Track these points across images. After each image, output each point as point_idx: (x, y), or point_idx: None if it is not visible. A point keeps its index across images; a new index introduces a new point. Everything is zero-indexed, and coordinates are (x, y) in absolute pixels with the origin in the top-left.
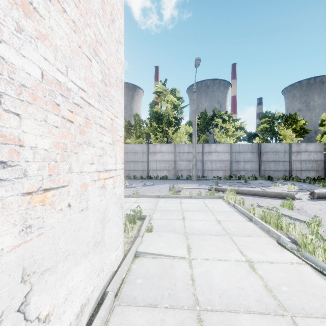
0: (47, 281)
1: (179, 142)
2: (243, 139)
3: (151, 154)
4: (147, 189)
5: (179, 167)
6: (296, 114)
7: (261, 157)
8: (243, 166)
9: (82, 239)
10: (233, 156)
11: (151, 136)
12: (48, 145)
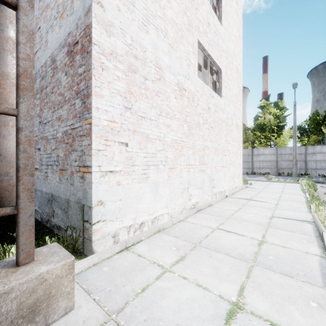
0: (235, 177)
1: (282, 145)
2: None
3: (255, 156)
4: (251, 178)
5: (281, 166)
6: None
7: None
8: None
9: (237, 175)
10: None
11: (255, 141)
12: (235, 160)
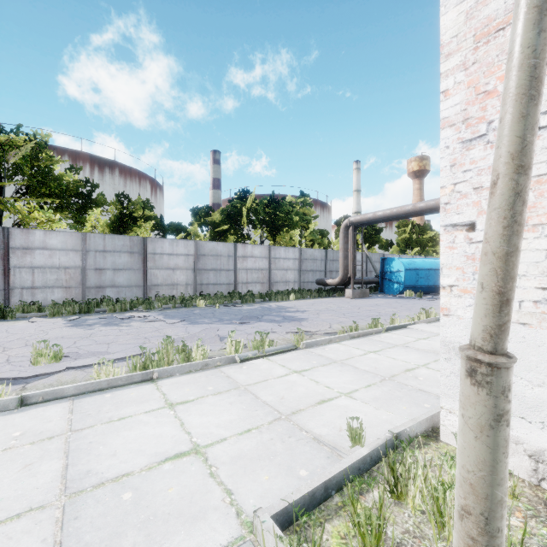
0: None
1: None
2: None
3: None
4: None
5: None
6: None
7: None
8: None
9: None
10: None
11: None
12: None
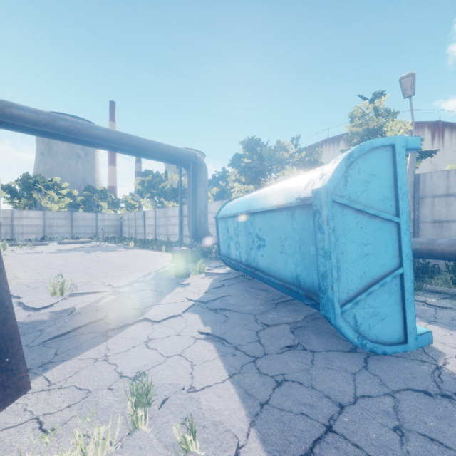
0: None
1: None
2: (71, 206)
3: None
4: None
5: None
6: (109, 192)
7: (73, 223)
8: (56, 230)
9: None
10: (46, 221)
11: None
12: None
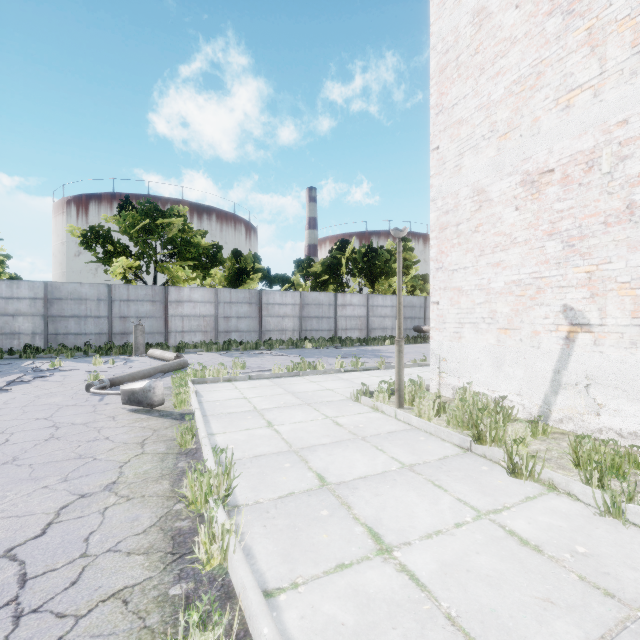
0: None
1: None
2: None
3: None
4: None
5: None
6: None
7: None
8: None
9: None
10: None
11: None
12: None
